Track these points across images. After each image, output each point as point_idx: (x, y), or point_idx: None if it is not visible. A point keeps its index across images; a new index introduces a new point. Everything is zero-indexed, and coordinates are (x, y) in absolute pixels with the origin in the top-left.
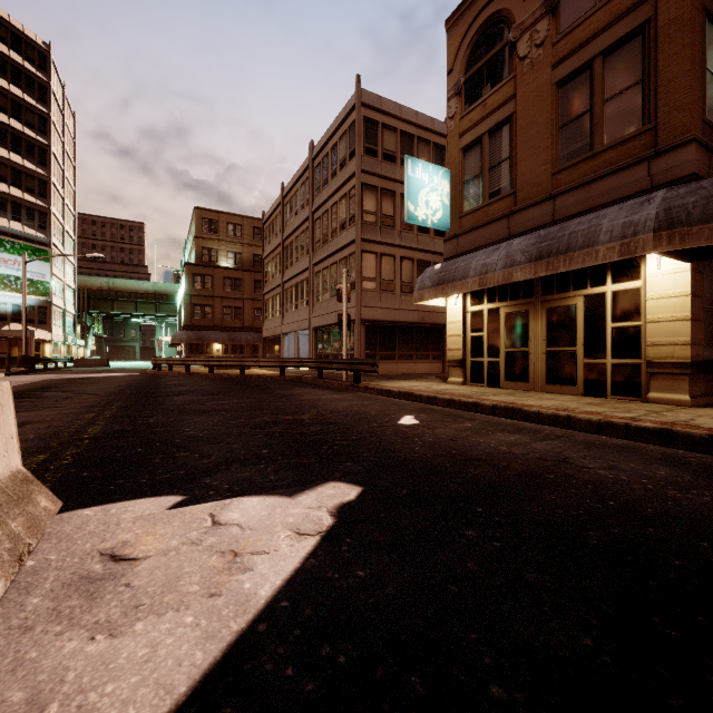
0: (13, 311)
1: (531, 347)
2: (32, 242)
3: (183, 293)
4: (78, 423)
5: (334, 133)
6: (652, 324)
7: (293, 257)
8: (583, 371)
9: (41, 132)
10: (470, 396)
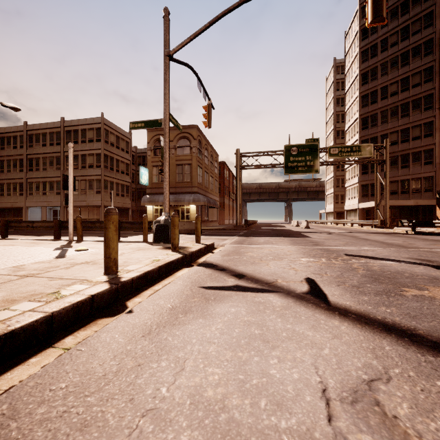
0: None
1: None
2: None
3: None
4: None
5: (85, 124)
6: (191, 214)
7: (40, 167)
8: None
9: None
10: None
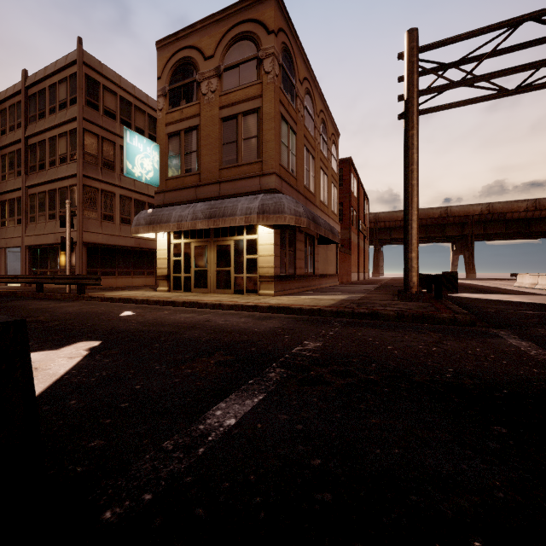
0: None
1: (209, 267)
2: None
3: None
4: None
5: (53, 74)
6: (261, 257)
7: None
8: (234, 281)
9: None
10: (171, 297)
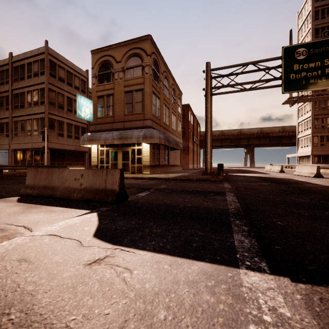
0: None
1: (118, 161)
2: None
3: None
4: None
5: (30, 57)
6: (144, 157)
7: None
8: (131, 168)
9: None
10: None
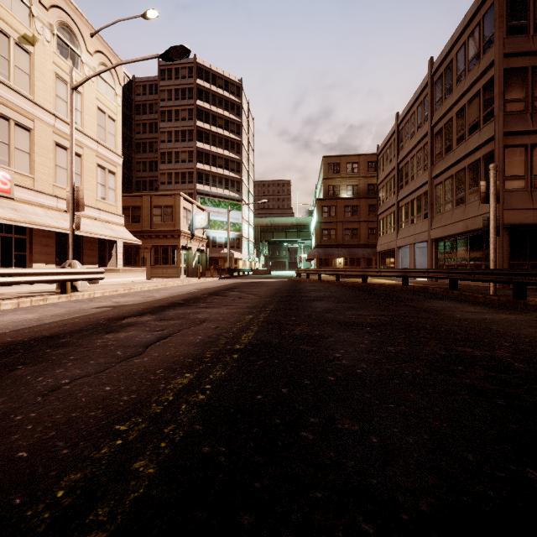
0: (225, 242)
1: None
2: (233, 200)
3: (315, 222)
4: (237, 326)
5: (461, 34)
6: None
7: (408, 177)
8: None
9: (237, 133)
10: None
